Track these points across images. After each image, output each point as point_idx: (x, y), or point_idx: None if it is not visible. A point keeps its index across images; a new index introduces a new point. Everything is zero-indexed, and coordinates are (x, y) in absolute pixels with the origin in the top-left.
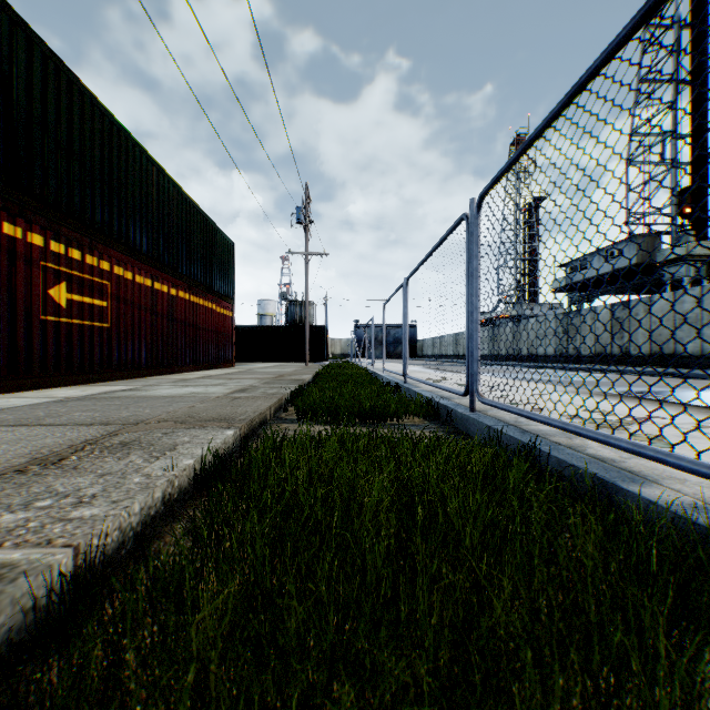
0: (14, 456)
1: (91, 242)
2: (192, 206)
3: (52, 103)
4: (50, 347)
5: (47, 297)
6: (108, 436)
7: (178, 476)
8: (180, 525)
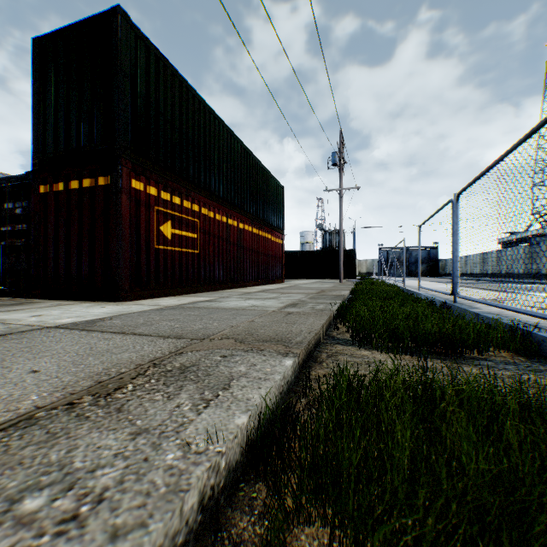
0: (85, 375)
1: (186, 191)
2: (254, 160)
3: (161, 92)
4: (160, 268)
5: (158, 232)
6: (173, 354)
7: (224, 451)
8: None
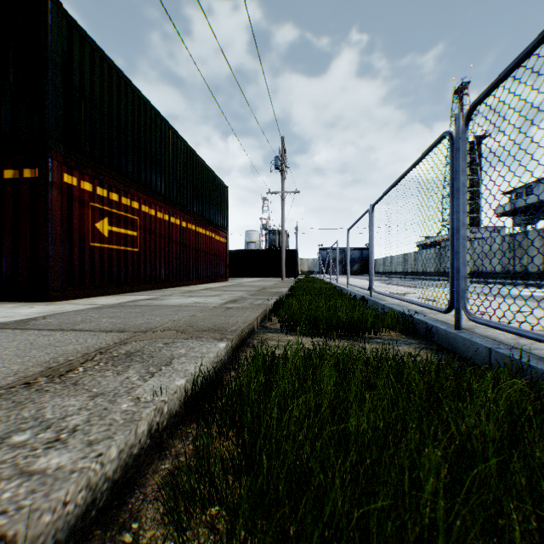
0: (34, 364)
1: (125, 187)
2: (197, 159)
3: (97, 84)
4: (96, 266)
5: (94, 229)
6: (118, 344)
7: (167, 401)
8: (165, 464)
